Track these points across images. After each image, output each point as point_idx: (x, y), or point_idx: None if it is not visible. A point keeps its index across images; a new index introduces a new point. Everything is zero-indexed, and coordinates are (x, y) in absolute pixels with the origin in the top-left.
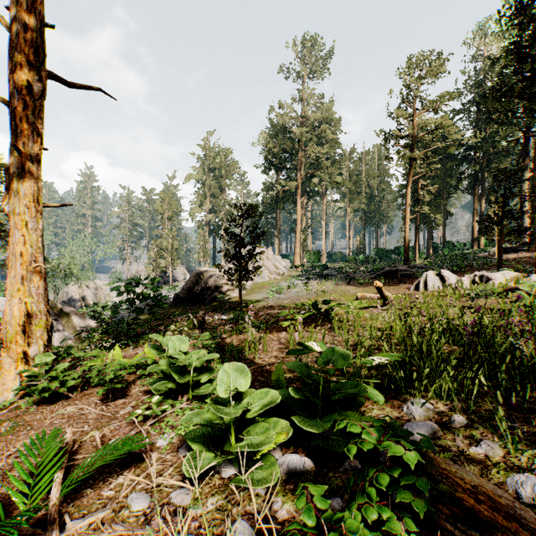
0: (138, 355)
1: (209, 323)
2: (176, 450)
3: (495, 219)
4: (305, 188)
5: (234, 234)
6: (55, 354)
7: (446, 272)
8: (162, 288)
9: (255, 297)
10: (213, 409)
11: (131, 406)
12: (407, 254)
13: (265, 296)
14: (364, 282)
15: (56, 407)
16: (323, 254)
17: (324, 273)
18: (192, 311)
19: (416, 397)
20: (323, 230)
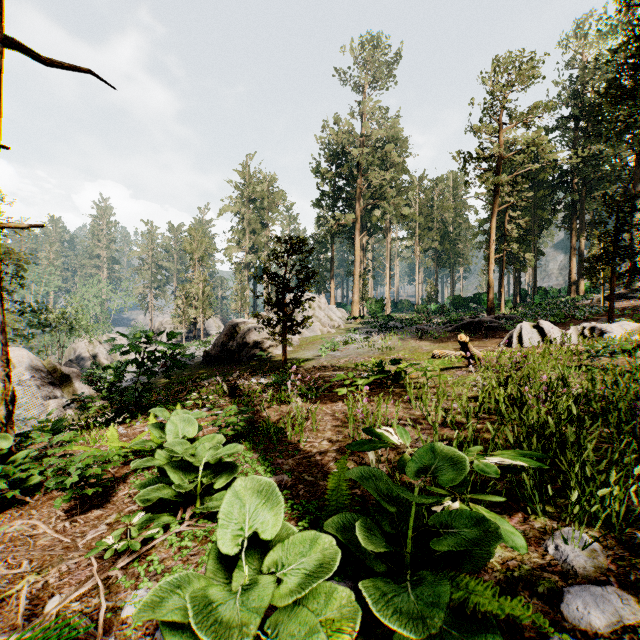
0: (141, 435)
1: (244, 389)
2: (152, 629)
3: (606, 256)
4: (365, 223)
5: (276, 274)
6: (22, 435)
7: (546, 323)
8: (191, 344)
9: (303, 355)
10: (192, 605)
11: (108, 524)
12: (491, 302)
13: (317, 354)
14: (440, 336)
15: (1, 520)
16: (387, 302)
17: (389, 325)
18: (224, 372)
19: (574, 531)
20: (387, 274)
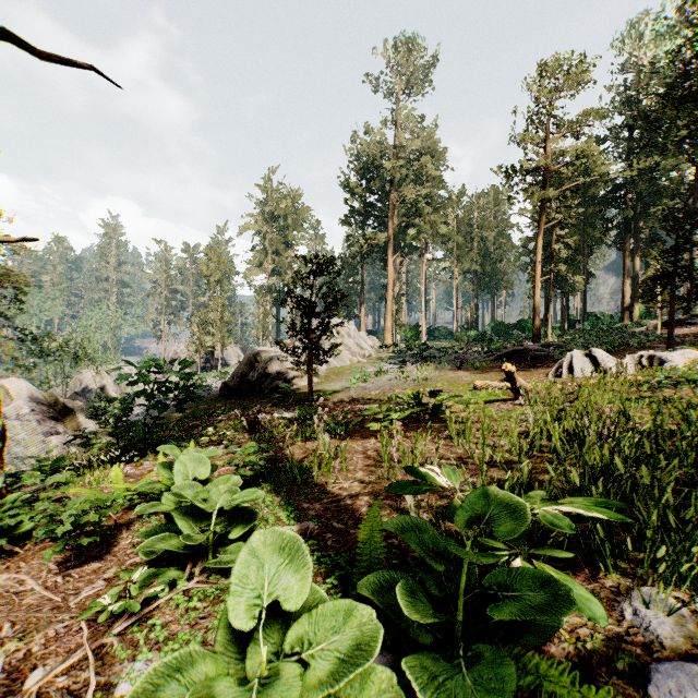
0: (149, 475)
1: (265, 424)
2: None
3: (664, 278)
4: (398, 243)
5: (301, 297)
6: (14, 476)
7: (600, 352)
8: (208, 375)
9: (331, 387)
10: None
11: (106, 579)
12: (537, 328)
13: (346, 386)
14: (481, 366)
15: None
16: (423, 329)
17: (424, 354)
18: (244, 405)
19: (657, 593)
20: (423, 298)
